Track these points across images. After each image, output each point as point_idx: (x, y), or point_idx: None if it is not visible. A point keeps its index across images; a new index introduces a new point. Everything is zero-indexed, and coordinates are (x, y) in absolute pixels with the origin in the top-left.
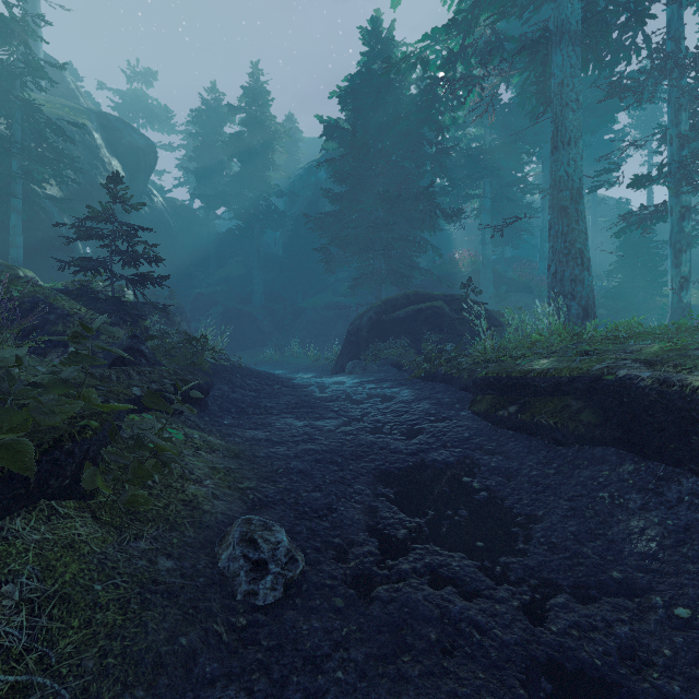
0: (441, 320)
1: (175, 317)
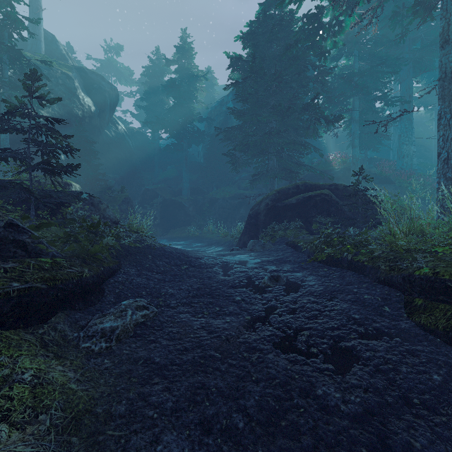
0: (329, 205)
1: (100, 204)
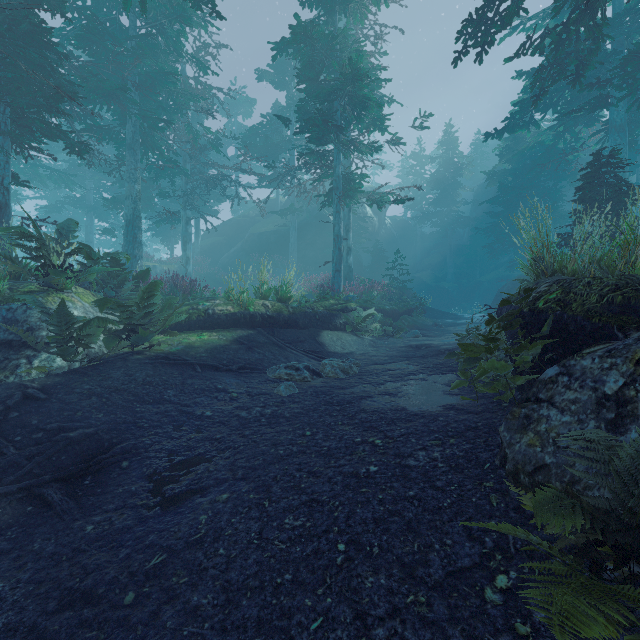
0: None
1: (412, 292)
